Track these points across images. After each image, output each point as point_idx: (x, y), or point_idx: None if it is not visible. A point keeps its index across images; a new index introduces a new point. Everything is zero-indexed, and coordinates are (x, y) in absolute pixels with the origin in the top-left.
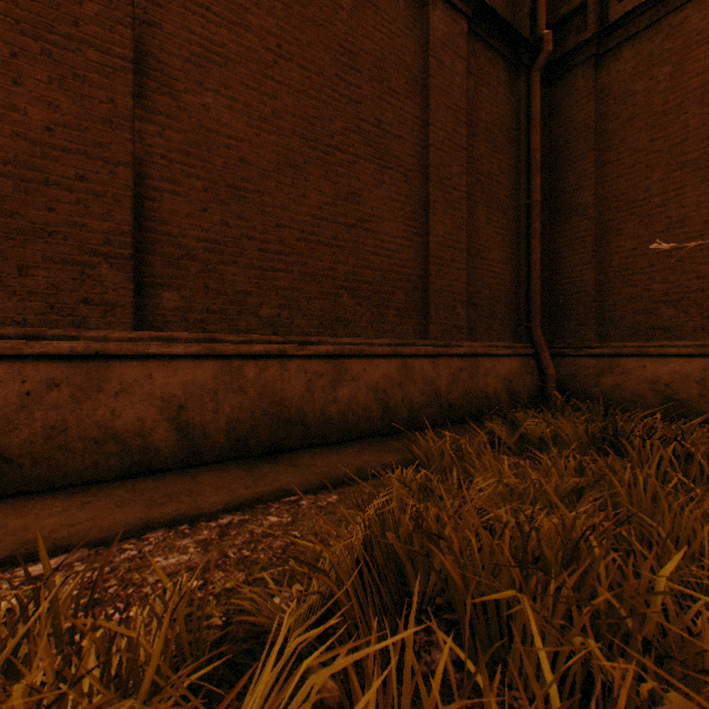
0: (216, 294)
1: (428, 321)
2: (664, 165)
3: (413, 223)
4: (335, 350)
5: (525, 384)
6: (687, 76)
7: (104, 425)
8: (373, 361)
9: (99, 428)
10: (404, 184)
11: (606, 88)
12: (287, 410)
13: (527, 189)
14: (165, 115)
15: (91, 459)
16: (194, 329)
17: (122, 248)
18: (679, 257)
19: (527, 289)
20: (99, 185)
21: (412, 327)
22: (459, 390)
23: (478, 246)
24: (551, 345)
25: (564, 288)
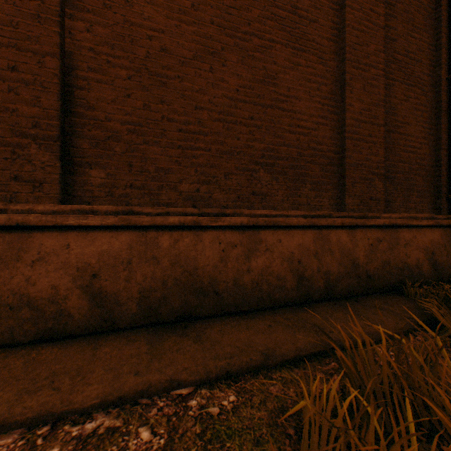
0: (139, 171)
1: (344, 194)
2: None
3: (329, 102)
4: (249, 221)
5: (449, 255)
6: None
7: (19, 292)
8: (288, 232)
9: (14, 294)
10: (320, 65)
11: None
12: (199, 279)
13: (448, 65)
14: (92, 13)
15: (6, 324)
16: (118, 203)
17: (49, 130)
18: None
19: (448, 162)
20: (28, 74)
21: (328, 200)
22: (377, 261)
23: (394, 122)
24: None
25: None
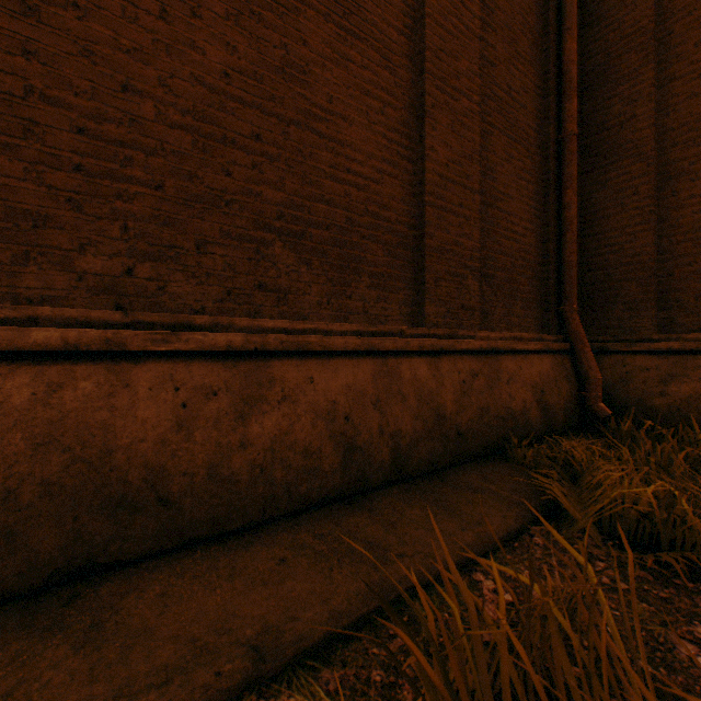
0: None
1: (423, 298)
2: None
3: (400, 138)
4: (247, 342)
5: (561, 394)
6: None
7: None
8: (328, 363)
9: None
10: (385, 72)
11: None
12: (118, 475)
13: (558, 121)
14: None
15: None
16: None
17: None
18: None
19: (558, 260)
20: None
21: (398, 306)
22: (472, 408)
23: (494, 191)
24: (587, 337)
25: (606, 259)
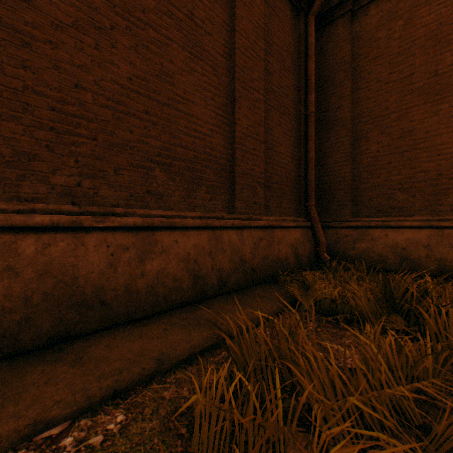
0: None
1: (234, 198)
2: (398, 91)
3: (222, 113)
4: (143, 222)
5: (306, 249)
6: (414, 28)
7: None
8: (185, 233)
9: None
10: (214, 77)
11: (358, 35)
12: (81, 290)
13: (305, 104)
14: None
15: None
16: None
17: None
18: (409, 157)
19: (305, 178)
20: None
21: (221, 203)
22: (260, 256)
23: (272, 141)
24: (320, 219)
25: (329, 178)
